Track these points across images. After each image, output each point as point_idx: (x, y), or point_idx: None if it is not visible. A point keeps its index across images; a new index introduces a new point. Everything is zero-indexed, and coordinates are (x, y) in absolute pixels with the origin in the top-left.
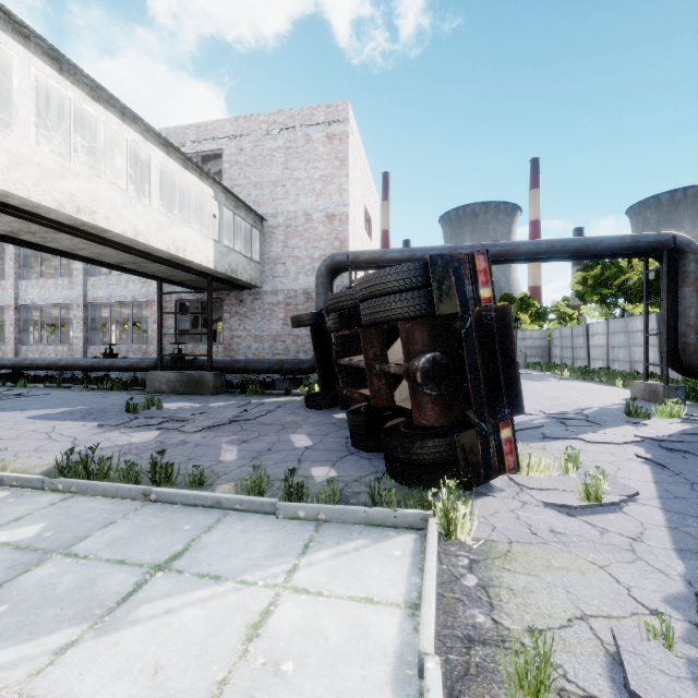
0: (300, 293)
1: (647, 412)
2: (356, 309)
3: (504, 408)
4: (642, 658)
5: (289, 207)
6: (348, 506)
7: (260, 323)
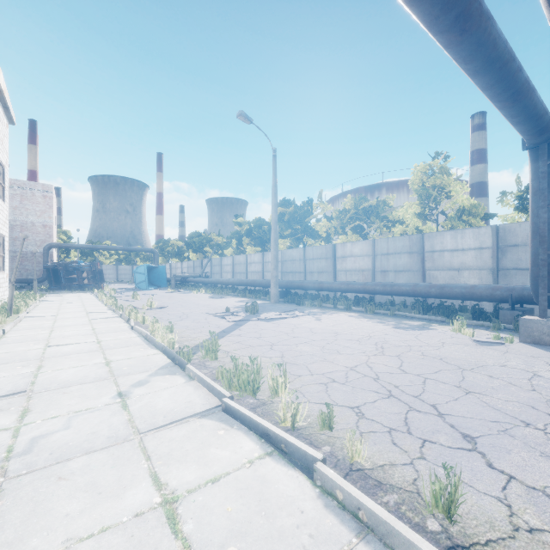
0: (29, 253)
1: None
2: (77, 268)
3: (102, 282)
4: (107, 292)
5: (23, 219)
6: (82, 291)
7: None
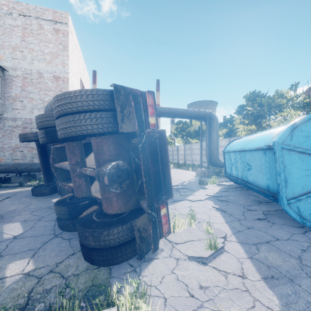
0: (34, 121)
1: (205, 182)
2: None
3: (163, 196)
4: None
5: (26, 66)
6: None
7: (1, 138)
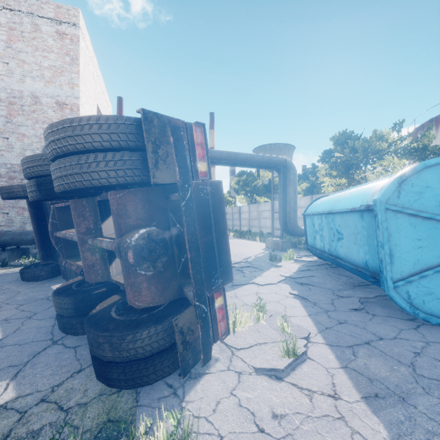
0: None
1: (278, 257)
2: None
3: (218, 279)
4: None
5: (13, 85)
6: None
7: None
